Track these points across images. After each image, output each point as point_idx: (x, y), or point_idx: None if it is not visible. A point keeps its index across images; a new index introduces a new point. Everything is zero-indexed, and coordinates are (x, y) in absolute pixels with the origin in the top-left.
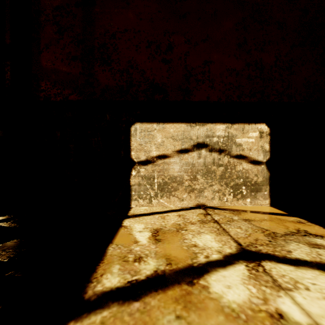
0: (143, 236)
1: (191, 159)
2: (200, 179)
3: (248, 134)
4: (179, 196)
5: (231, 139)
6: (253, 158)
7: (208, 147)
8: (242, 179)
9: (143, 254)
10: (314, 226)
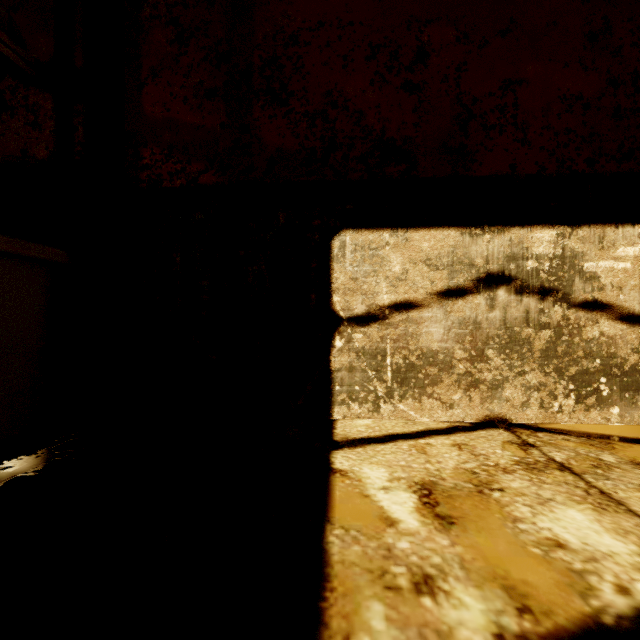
0: (402, 505)
1: (471, 312)
2: (494, 358)
3: (615, 251)
4: (442, 398)
5: (572, 263)
6: (628, 309)
7: (514, 283)
8: (599, 358)
9: (431, 567)
10: None
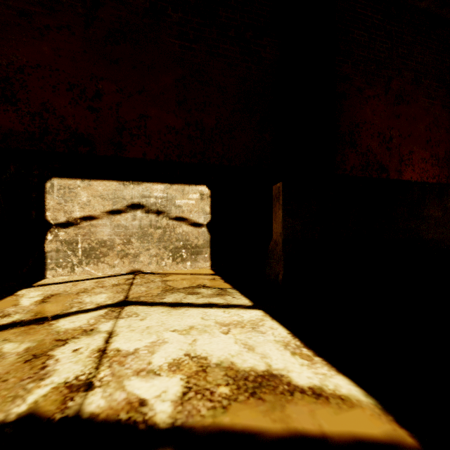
0: (31, 301)
1: (124, 221)
2: (136, 243)
3: (189, 196)
4: (109, 263)
5: (171, 200)
6: (194, 220)
7: (145, 208)
8: (182, 241)
9: (15, 312)
10: (219, 281)
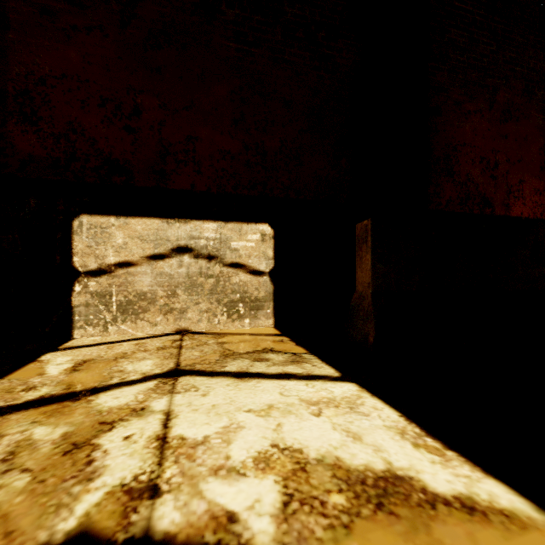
0: (59, 368)
1: (168, 268)
2: (182, 295)
3: (247, 237)
4: (150, 320)
5: (225, 242)
6: (253, 267)
7: (194, 252)
8: (239, 293)
9: (41, 384)
10: (289, 343)
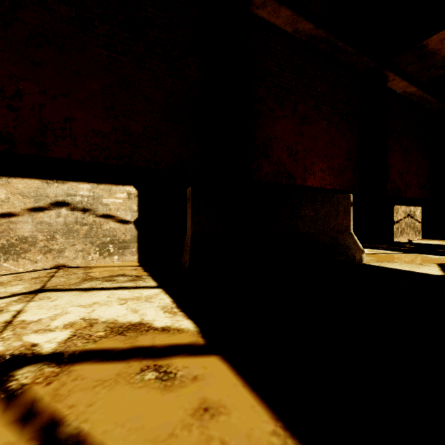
0: None
1: (48, 218)
2: (60, 239)
3: (116, 195)
4: (31, 258)
5: (97, 199)
6: (121, 218)
7: (70, 206)
8: (109, 237)
9: None
10: (140, 270)
